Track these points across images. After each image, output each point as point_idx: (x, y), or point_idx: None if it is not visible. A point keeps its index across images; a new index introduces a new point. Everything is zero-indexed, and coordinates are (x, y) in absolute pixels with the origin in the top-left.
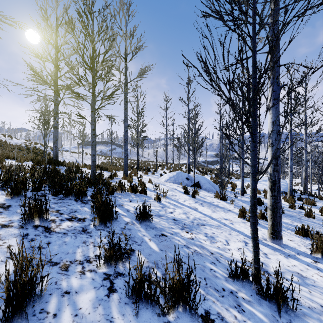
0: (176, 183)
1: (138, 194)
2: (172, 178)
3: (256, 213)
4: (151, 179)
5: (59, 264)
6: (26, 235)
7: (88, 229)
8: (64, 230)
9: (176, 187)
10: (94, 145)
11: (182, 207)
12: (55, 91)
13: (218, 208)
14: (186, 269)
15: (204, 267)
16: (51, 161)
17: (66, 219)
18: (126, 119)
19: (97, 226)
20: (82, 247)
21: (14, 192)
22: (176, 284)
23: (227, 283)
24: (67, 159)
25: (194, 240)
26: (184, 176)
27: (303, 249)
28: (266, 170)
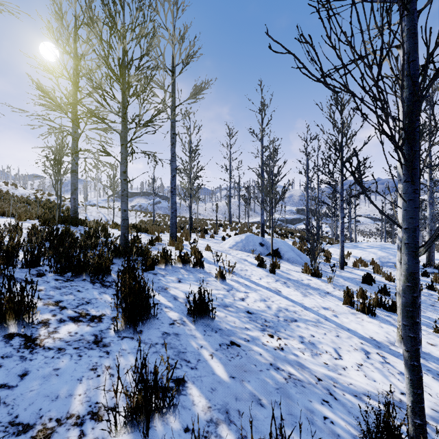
0: (245, 251)
1: (190, 268)
2: (240, 244)
3: (416, 320)
4: (209, 245)
5: (33, 428)
6: None
7: (105, 338)
8: (61, 342)
9: (246, 258)
10: (125, 195)
11: (258, 289)
12: (74, 120)
13: (310, 289)
14: None
15: (312, 413)
16: (66, 219)
17: (69, 319)
18: (174, 158)
19: (121, 331)
20: (88, 380)
21: None
22: None
23: None
24: (92, 217)
25: (285, 353)
26: (257, 240)
27: None
28: (436, 237)
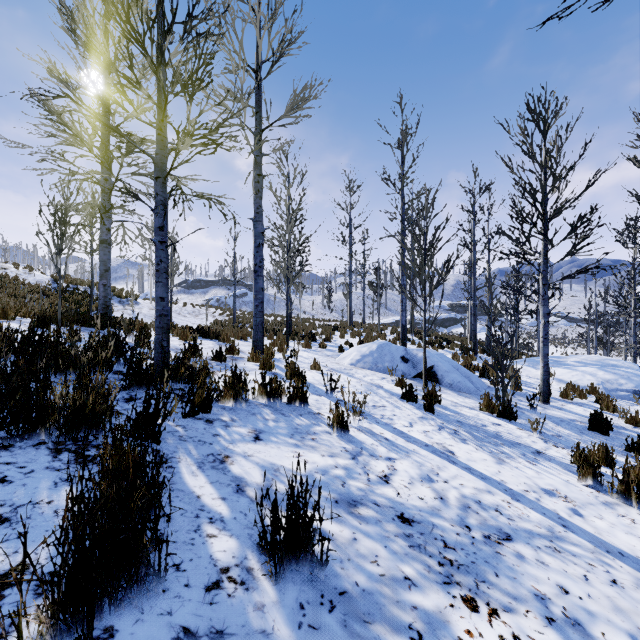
0: (378, 370)
1: (282, 405)
2: (369, 359)
3: None
4: (318, 360)
5: None
6: None
7: None
8: None
9: (380, 382)
10: (162, 271)
11: (412, 448)
12: (104, 161)
13: (504, 445)
14: None
15: None
16: (85, 317)
17: None
18: (260, 216)
19: None
20: None
21: None
22: None
23: None
24: (142, 315)
25: None
26: (398, 353)
27: None
28: None
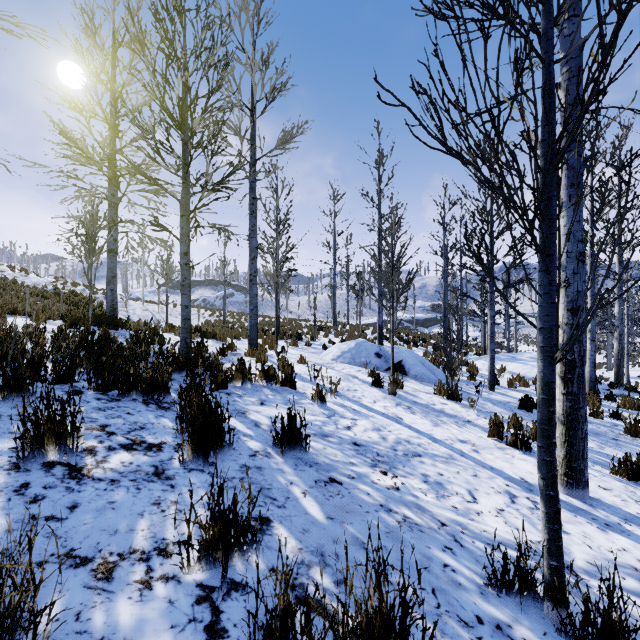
0: (355, 364)
1: (277, 387)
2: (348, 355)
3: (553, 440)
4: (304, 356)
5: (93, 561)
6: (23, 487)
7: (168, 469)
8: (114, 473)
9: (355, 373)
10: (186, 286)
11: (371, 415)
12: (111, 178)
13: (444, 416)
14: (396, 581)
15: (429, 559)
16: (101, 319)
17: (120, 447)
18: (254, 233)
19: (187, 463)
20: (151, 515)
21: (9, 386)
22: (375, 623)
23: (486, 603)
24: (136, 316)
25: (401, 493)
26: (373, 350)
27: (634, 509)
28: (577, 339)
